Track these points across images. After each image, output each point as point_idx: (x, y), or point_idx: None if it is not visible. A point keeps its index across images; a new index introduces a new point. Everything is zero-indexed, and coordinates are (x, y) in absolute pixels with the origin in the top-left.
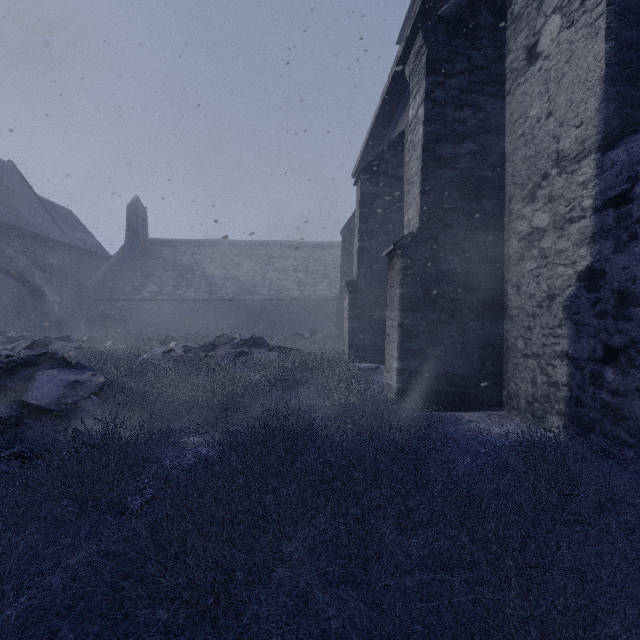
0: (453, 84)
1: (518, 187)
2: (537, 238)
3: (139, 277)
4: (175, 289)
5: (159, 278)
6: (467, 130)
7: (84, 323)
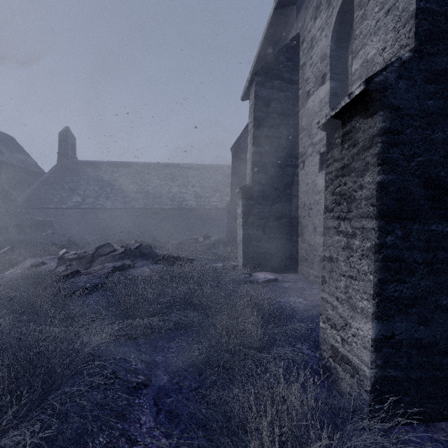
0: None
1: None
2: None
3: (66, 190)
4: (96, 200)
5: (83, 191)
6: None
7: (14, 227)
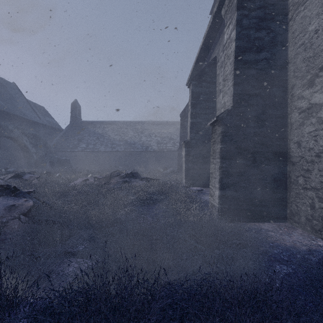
0: (254, 15)
1: (299, 78)
2: (315, 110)
3: (76, 140)
4: (94, 146)
5: (86, 140)
6: (263, 44)
7: (49, 163)
